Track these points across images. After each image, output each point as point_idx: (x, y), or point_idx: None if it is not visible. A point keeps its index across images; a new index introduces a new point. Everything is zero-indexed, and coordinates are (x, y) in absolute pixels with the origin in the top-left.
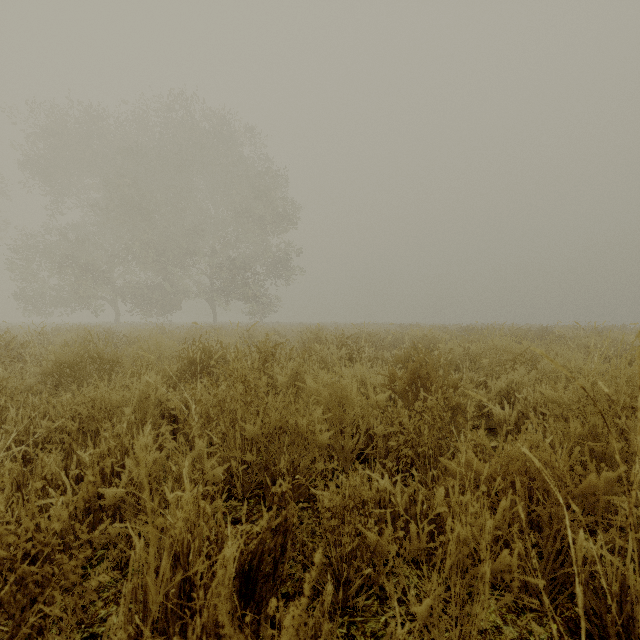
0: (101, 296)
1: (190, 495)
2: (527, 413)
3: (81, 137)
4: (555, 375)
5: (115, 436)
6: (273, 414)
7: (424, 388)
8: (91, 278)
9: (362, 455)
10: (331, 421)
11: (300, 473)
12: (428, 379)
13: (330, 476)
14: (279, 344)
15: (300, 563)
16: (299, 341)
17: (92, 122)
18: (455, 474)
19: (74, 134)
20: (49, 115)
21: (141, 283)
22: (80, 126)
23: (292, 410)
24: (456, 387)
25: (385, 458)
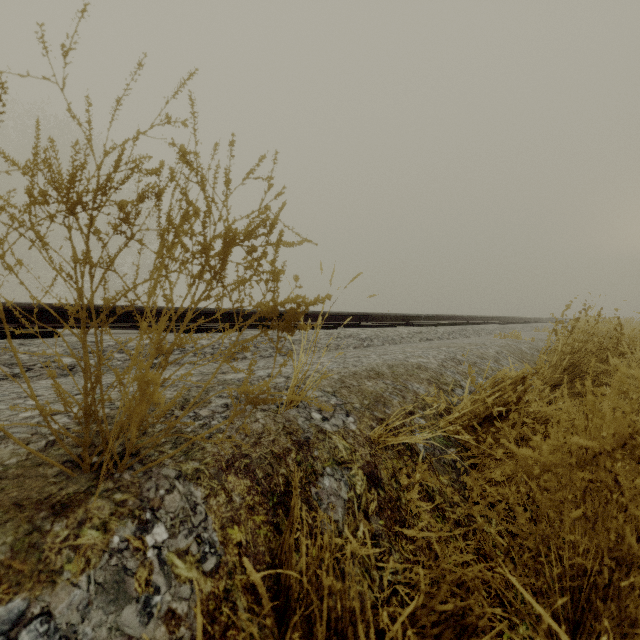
0: None
1: None
2: None
3: None
4: None
5: None
6: None
7: None
8: None
9: None
10: None
11: None
12: None
13: None
14: None
15: None
16: None
17: None
18: None
19: None
20: None
21: None
22: None
23: None
24: None
25: None
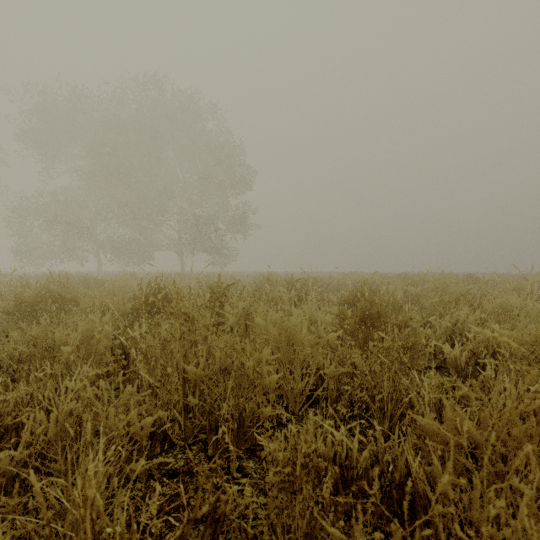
0: (86, 248)
1: (103, 458)
2: (478, 352)
3: (69, 113)
4: (499, 315)
5: (54, 376)
6: (217, 354)
7: (374, 327)
8: (77, 233)
9: (311, 394)
10: (280, 361)
11: (246, 418)
12: (378, 318)
13: (277, 434)
14: (231, 284)
15: (241, 534)
16: (253, 286)
17: (78, 100)
18: (430, 432)
19: (63, 110)
20: (41, 94)
21: (120, 237)
22: (68, 103)
23: (238, 350)
24: (406, 326)
25: (336, 400)
